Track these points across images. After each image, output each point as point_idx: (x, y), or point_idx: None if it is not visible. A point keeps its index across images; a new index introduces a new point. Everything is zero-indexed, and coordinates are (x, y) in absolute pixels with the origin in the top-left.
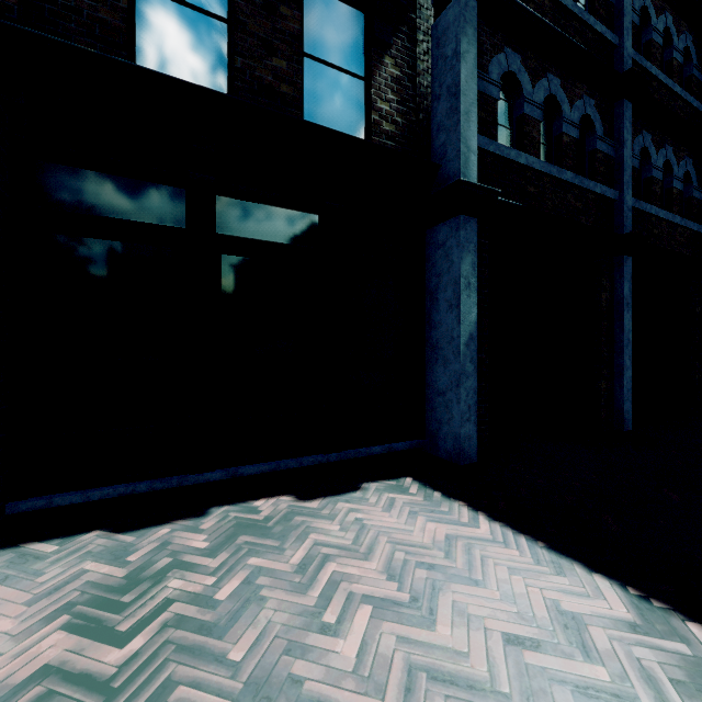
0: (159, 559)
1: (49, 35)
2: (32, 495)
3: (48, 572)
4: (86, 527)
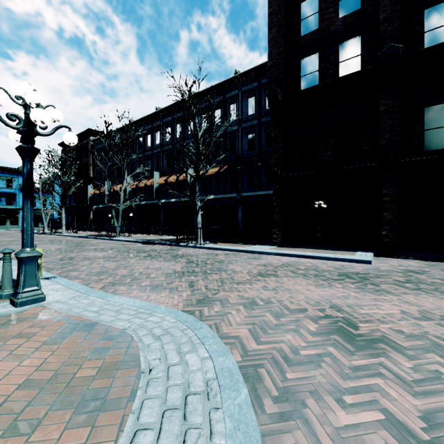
0: (439, 264)
1: (408, 160)
2: (401, 252)
3: (413, 262)
4: (415, 260)
